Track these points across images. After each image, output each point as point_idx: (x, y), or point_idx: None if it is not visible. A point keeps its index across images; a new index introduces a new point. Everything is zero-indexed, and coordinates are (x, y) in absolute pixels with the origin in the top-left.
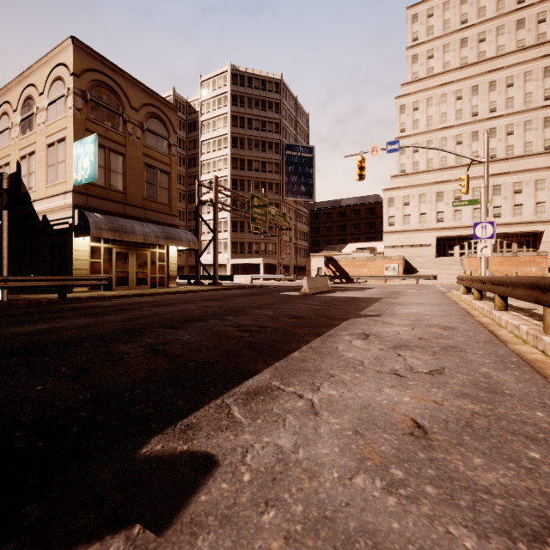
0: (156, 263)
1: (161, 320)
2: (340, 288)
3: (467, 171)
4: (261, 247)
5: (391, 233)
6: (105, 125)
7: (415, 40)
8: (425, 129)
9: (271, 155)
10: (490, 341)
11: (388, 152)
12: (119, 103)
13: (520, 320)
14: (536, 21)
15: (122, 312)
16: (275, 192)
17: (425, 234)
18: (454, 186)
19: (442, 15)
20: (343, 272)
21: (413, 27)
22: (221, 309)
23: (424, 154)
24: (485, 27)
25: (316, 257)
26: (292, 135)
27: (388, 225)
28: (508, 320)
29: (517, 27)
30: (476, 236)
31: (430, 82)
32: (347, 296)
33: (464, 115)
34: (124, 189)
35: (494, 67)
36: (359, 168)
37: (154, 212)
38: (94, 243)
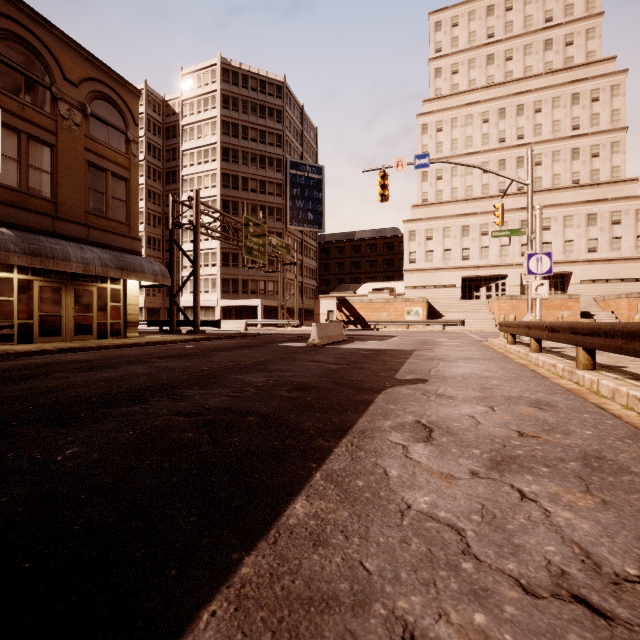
0: (107, 303)
1: (59, 403)
2: (357, 336)
3: (502, 199)
4: (260, 286)
5: (412, 271)
6: (20, 98)
7: (438, 52)
8: (450, 153)
9: (271, 174)
10: (637, 436)
11: (417, 168)
12: (44, 70)
13: (636, 388)
14: (564, 44)
15: (4, 384)
16: (277, 218)
17: (450, 273)
18: (480, 220)
19: (467, 26)
20: (358, 317)
21: (436, 37)
22: (184, 374)
23: (449, 182)
24: (512, 45)
25: (326, 298)
26: (298, 151)
27: (409, 262)
28: (618, 389)
29: (545, 48)
30: (530, 271)
31: (455, 101)
32: (369, 348)
33: (491, 140)
34: (53, 196)
35: (522, 89)
36: (381, 185)
37: (103, 232)
38: (2, 273)
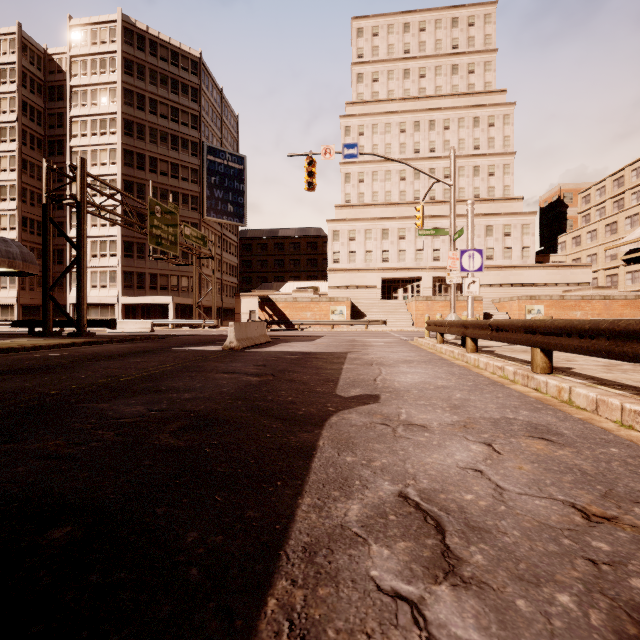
0: None
1: None
2: (282, 337)
3: (423, 201)
4: (171, 282)
5: (336, 271)
6: None
7: (360, 57)
8: (371, 158)
9: (185, 157)
10: None
11: (345, 157)
12: None
13: (626, 398)
14: (467, 71)
15: None
16: (192, 207)
17: (371, 274)
18: (398, 224)
19: (386, 38)
20: (282, 316)
21: (359, 42)
22: (1, 406)
23: (370, 185)
24: (425, 63)
25: (248, 297)
26: (216, 137)
27: (333, 262)
28: (604, 400)
29: (452, 72)
30: (463, 268)
31: (376, 108)
32: (297, 352)
33: (407, 150)
34: None
35: (433, 106)
36: (308, 173)
37: None
38: None
